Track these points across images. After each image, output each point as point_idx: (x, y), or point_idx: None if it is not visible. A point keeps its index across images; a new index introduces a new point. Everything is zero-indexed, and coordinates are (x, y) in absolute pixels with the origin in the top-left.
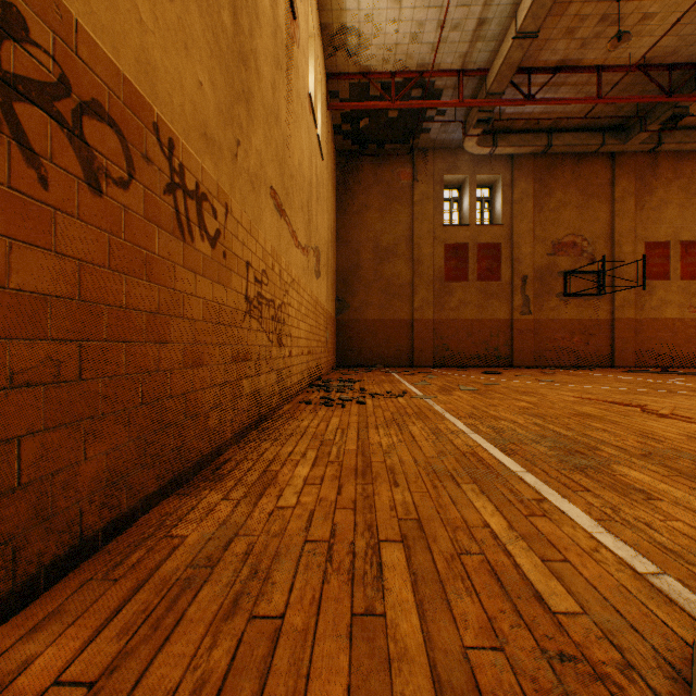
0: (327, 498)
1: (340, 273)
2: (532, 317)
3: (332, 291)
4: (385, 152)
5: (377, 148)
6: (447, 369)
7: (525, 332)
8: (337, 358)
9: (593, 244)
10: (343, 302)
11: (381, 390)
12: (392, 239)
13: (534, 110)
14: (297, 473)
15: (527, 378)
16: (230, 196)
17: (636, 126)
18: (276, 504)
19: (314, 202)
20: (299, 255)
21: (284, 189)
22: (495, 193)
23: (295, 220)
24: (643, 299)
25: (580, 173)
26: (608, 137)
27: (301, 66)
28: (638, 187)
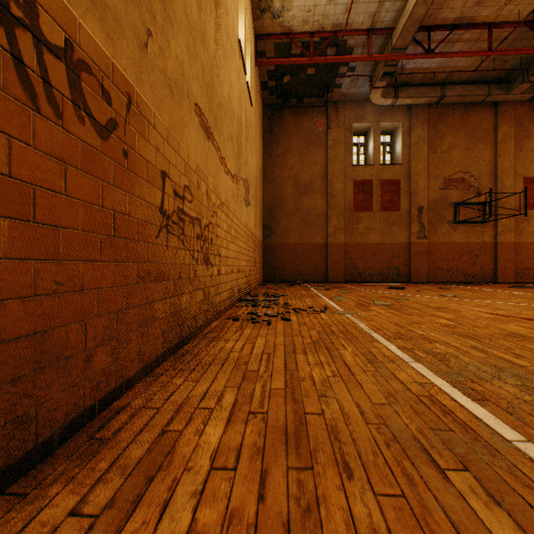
0: (242, 514)
1: (267, 205)
2: (427, 241)
3: (260, 220)
4: (304, 105)
5: (297, 102)
6: (356, 284)
7: (421, 253)
8: (264, 275)
9: (479, 179)
10: (269, 229)
11: (303, 305)
12: (309, 177)
13: (431, 65)
14: (205, 439)
15: (430, 293)
16: (134, 87)
17: (519, 78)
18: (154, 532)
19: (244, 139)
20: (229, 181)
21: (212, 114)
22: (395, 138)
23: (224, 147)
24: (521, 226)
25: (467, 120)
26: (493, 88)
27: (231, 10)
28: (518, 131)
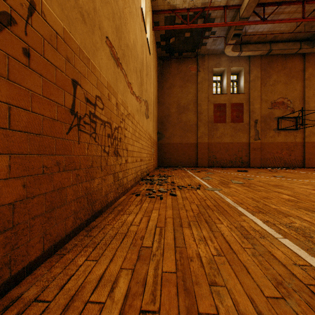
0: None
1: (160, 119)
2: (260, 141)
3: (155, 128)
4: (183, 57)
5: (179, 55)
6: (215, 168)
7: (256, 149)
8: (158, 162)
9: (293, 102)
10: (161, 134)
11: (184, 183)
12: (186, 102)
13: (263, 30)
14: None
15: (266, 175)
16: None
17: None
18: None
19: (145, 75)
20: (134, 100)
21: (120, 49)
22: (240, 77)
23: (130, 76)
24: None
25: (286, 65)
26: (303, 44)
27: None
28: None
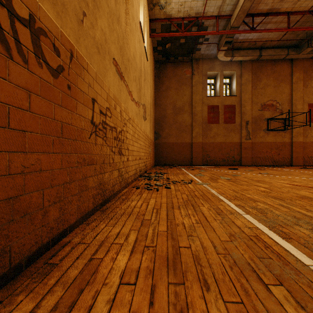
0: None
1: (156, 120)
2: (251, 141)
3: (152, 129)
4: (178, 61)
5: (174, 59)
6: (209, 166)
7: (248, 148)
8: (155, 161)
9: (281, 104)
10: (157, 134)
11: (178, 179)
12: (181, 103)
13: (253, 37)
14: (116, 264)
15: (253, 172)
16: (75, 46)
17: (305, 44)
18: None
19: (143, 81)
20: (133, 105)
21: (123, 65)
22: (232, 80)
23: (131, 85)
24: (307, 132)
25: (275, 70)
26: (290, 51)
27: (135, 4)
28: (305, 76)
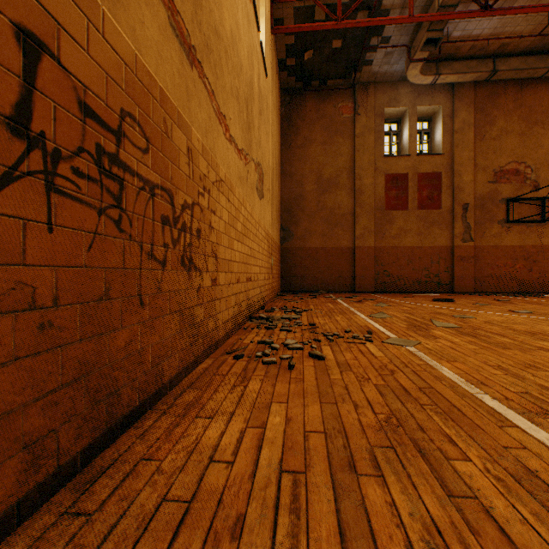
0: None
1: (285, 204)
2: (473, 243)
3: (277, 220)
4: (327, 88)
5: (320, 84)
6: (390, 295)
7: (466, 258)
8: (282, 284)
9: (536, 170)
10: (287, 231)
11: (336, 327)
12: (334, 171)
13: (482, 31)
14: None
15: (494, 308)
16: None
17: None
18: None
19: (256, 112)
20: (232, 154)
21: (199, 31)
22: (434, 124)
23: (224, 101)
24: None
25: (523, 101)
26: None
27: None
28: None
